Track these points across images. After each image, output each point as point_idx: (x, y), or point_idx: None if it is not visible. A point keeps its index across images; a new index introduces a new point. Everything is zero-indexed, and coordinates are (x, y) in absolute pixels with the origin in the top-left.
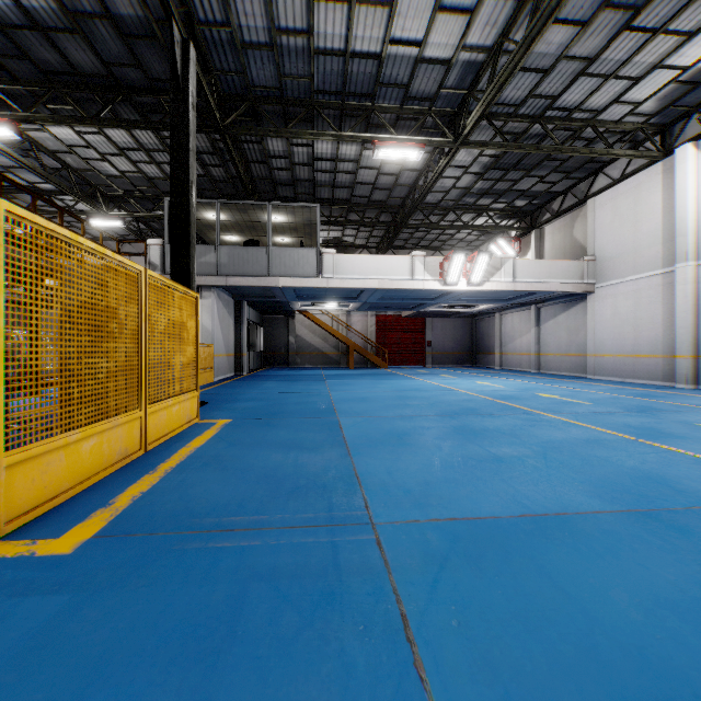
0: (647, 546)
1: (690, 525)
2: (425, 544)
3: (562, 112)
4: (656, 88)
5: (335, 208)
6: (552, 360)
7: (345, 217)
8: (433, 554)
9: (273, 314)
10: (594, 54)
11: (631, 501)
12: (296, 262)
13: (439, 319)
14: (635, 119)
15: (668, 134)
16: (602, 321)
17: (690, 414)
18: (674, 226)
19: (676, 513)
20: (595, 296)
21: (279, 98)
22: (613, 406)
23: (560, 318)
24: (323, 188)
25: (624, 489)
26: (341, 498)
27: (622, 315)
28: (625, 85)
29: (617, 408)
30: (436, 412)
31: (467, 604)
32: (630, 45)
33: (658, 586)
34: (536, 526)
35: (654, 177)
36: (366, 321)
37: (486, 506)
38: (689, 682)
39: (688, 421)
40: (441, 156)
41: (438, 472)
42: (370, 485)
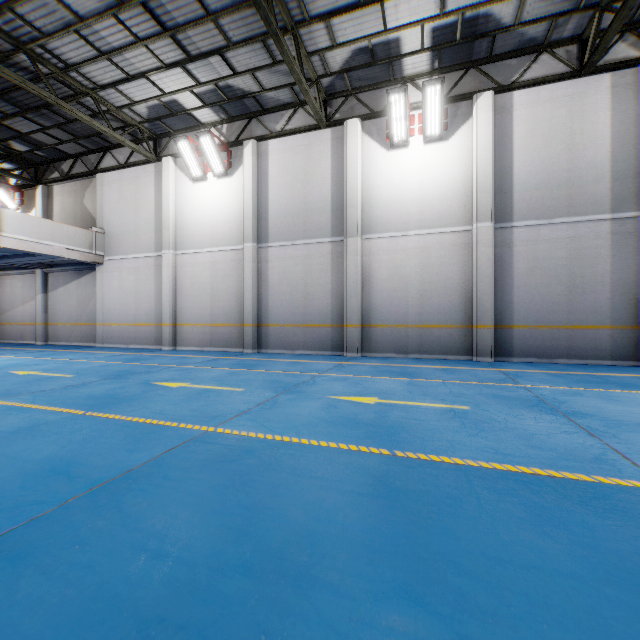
0: None
1: (45, 536)
2: None
3: (58, 61)
4: (147, 96)
5: None
6: (62, 330)
7: None
8: None
9: None
10: (85, 17)
11: None
12: None
13: None
14: (134, 116)
15: (159, 143)
16: (111, 292)
17: (156, 373)
18: (162, 219)
19: (42, 520)
20: (104, 268)
21: None
22: (95, 376)
23: (71, 286)
24: None
25: None
26: None
27: (127, 288)
28: (121, 76)
29: (98, 376)
30: None
31: None
32: (120, 36)
33: None
34: None
35: (150, 175)
36: None
37: None
38: None
39: (150, 380)
40: None
41: None
42: None
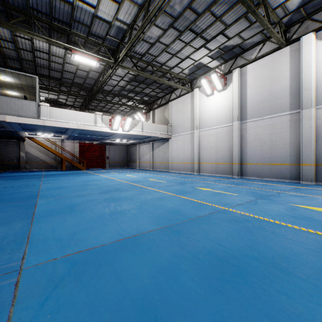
0: (164, 242)
1: (181, 229)
2: (52, 274)
3: (159, 64)
4: (188, 65)
5: (52, 82)
6: (158, 165)
7: (59, 88)
8: (54, 280)
9: (7, 138)
10: (168, 44)
11: (165, 222)
12: (20, 107)
13: (112, 146)
14: (183, 75)
15: (192, 83)
16: (174, 149)
17: (195, 183)
18: (194, 116)
19: (178, 224)
20: (171, 140)
21: (3, 2)
22: (173, 182)
23: (160, 148)
24: (42, 68)
25: (165, 217)
26: (5, 256)
27: (180, 148)
28: (179, 61)
29: (174, 183)
30: (100, 191)
31: (60, 308)
32: (180, 45)
33: (161, 261)
34: (121, 245)
35: (189, 98)
36: (73, 145)
37: (101, 239)
38: (156, 309)
39: (194, 186)
40: (109, 68)
41: (84, 225)
42: (35, 242)
